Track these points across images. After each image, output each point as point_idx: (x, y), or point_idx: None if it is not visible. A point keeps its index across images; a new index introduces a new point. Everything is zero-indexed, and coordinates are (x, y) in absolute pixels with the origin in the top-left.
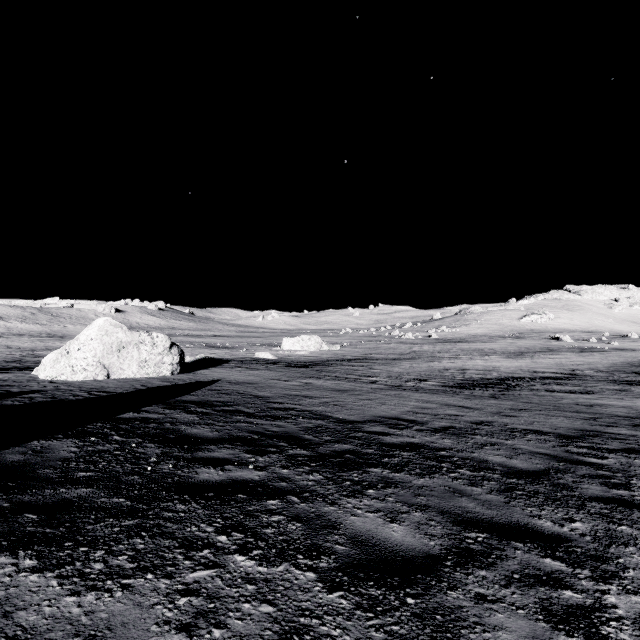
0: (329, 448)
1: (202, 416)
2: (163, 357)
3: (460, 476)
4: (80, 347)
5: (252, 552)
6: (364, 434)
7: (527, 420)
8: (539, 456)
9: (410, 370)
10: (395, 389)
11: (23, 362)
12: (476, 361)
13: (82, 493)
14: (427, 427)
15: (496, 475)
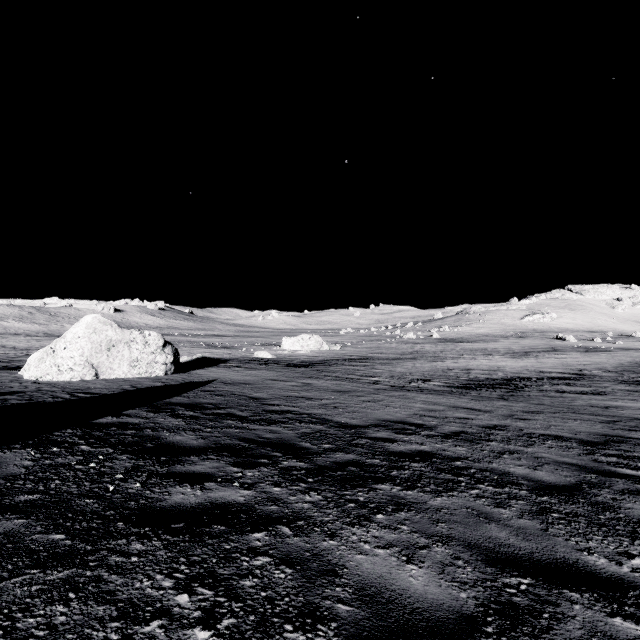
0: (329, 458)
1: (189, 420)
2: (156, 356)
3: (482, 494)
4: (66, 345)
5: (221, 622)
6: (368, 441)
7: (543, 424)
8: (566, 467)
9: (413, 370)
10: (399, 390)
11: (15, 362)
12: (480, 361)
13: (12, 527)
14: (437, 432)
15: (523, 492)
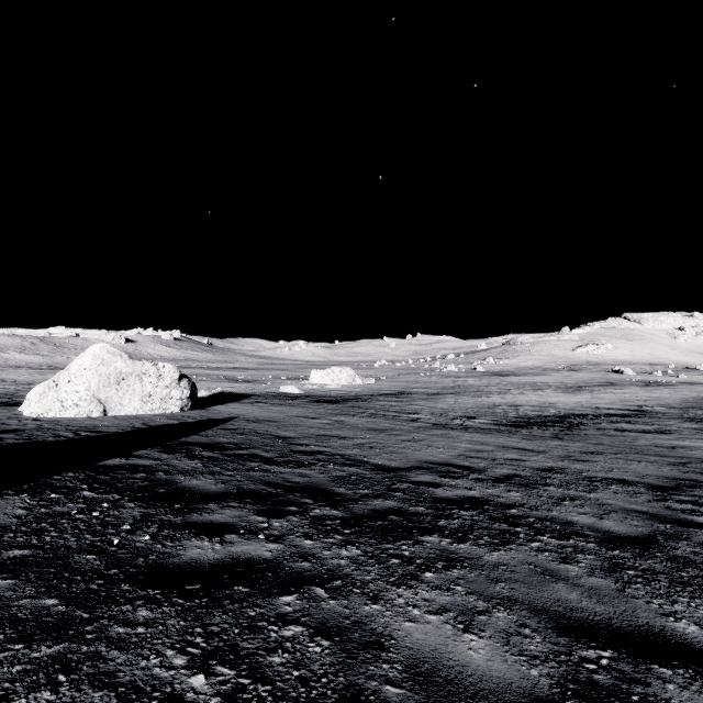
0: (367, 506)
1: (207, 462)
2: (171, 391)
3: (545, 547)
4: (71, 378)
5: None
6: (410, 485)
7: (604, 466)
8: (636, 515)
9: (455, 406)
10: (441, 428)
11: (15, 397)
12: (529, 396)
13: None
14: (486, 475)
15: (591, 544)
